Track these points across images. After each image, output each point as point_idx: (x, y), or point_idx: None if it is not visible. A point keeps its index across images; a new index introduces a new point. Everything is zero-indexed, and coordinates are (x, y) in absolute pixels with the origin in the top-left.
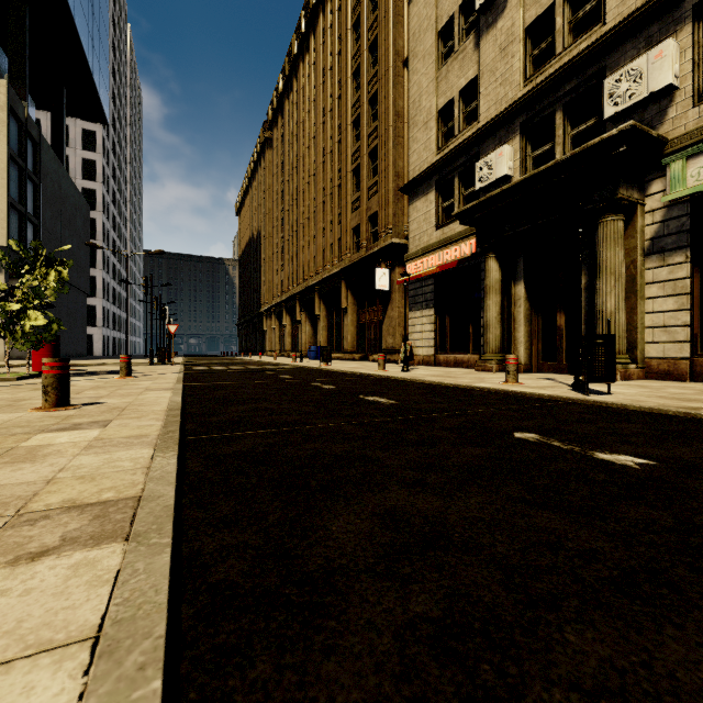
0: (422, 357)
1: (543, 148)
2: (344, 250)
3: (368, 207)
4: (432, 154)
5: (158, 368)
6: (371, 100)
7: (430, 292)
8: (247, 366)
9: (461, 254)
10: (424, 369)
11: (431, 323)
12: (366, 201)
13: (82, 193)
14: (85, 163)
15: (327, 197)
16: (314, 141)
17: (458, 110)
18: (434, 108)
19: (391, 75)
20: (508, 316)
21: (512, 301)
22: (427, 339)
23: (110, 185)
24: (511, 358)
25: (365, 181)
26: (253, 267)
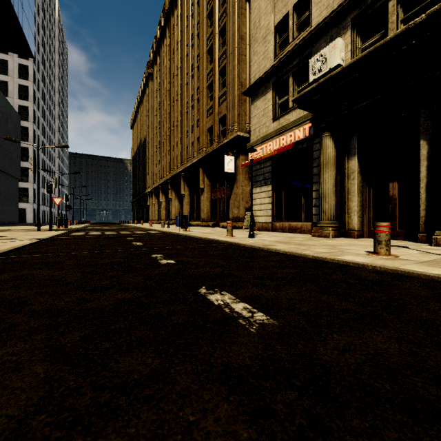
0: (261, 224)
1: (373, 38)
2: (201, 146)
3: (219, 111)
4: (269, 61)
5: (35, 234)
6: (221, 31)
7: (268, 172)
8: (121, 231)
9: (296, 138)
10: (266, 234)
11: (268, 197)
12: (217, 107)
13: (18, 109)
14: (20, 87)
15: (190, 108)
16: (181, 69)
17: (292, 21)
18: (271, 24)
19: (236, 8)
20: (340, 188)
21: (345, 174)
22: (266, 210)
23: (40, 104)
24: (383, 226)
25: (216, 93)
26: (141, 163)
